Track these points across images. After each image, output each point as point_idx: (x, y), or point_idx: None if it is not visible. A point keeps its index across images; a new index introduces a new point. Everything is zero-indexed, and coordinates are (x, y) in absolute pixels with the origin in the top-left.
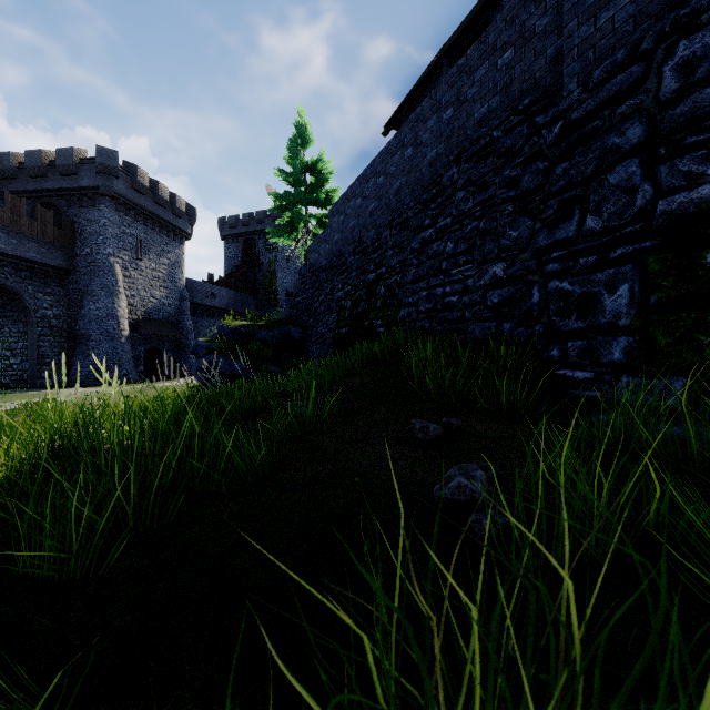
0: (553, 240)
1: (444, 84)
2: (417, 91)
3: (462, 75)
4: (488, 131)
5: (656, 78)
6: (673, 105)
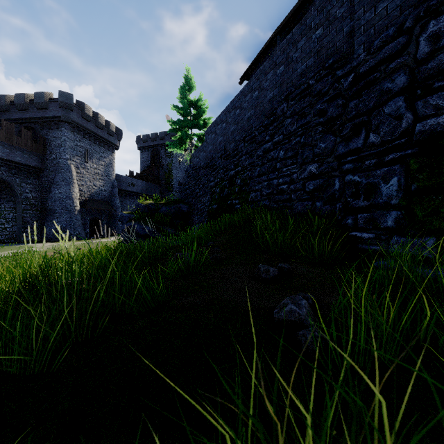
0: (348, 149)
1: (278, 51)
2: (261, 56)
3: (289, 45)
4: (306, 80)
5: (414, 45)
6: (426, 62)
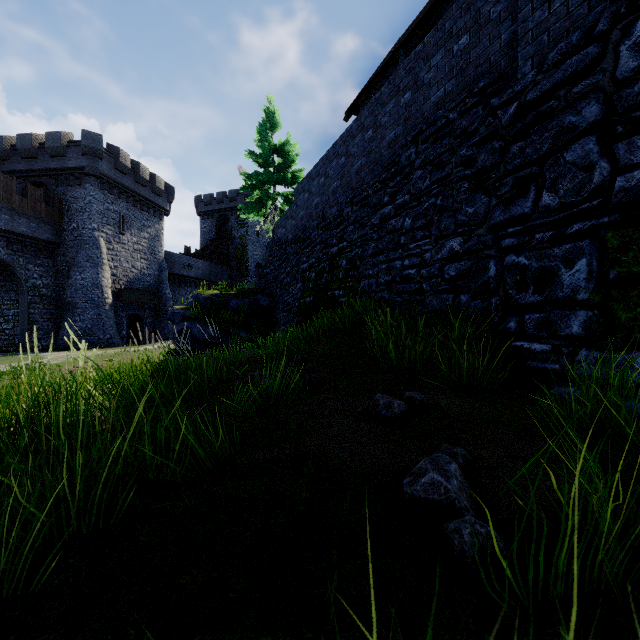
0: (508, 216)
1: (402, 70)
2: (376, 79)
3: (419, 61)
4: (444, 113)
5: (612, 57)
6: (631, 84)
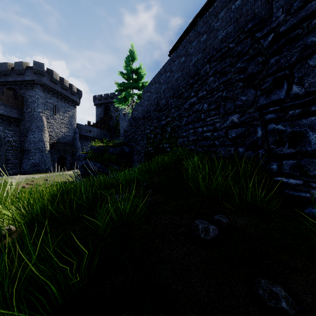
0: (269, 100)
1: (201, 22)
2: (185, 34)
3: (211, 17)
4: (226, 44)
5: None
6: None
